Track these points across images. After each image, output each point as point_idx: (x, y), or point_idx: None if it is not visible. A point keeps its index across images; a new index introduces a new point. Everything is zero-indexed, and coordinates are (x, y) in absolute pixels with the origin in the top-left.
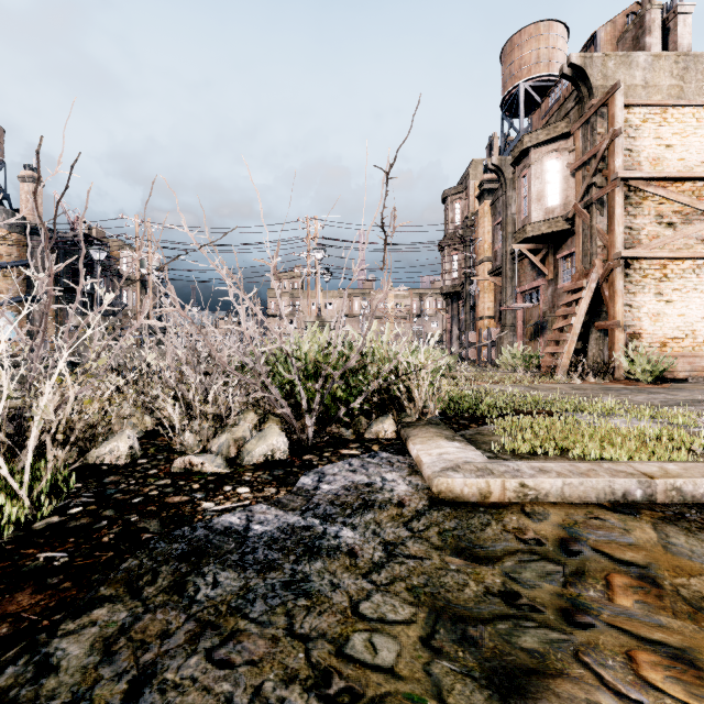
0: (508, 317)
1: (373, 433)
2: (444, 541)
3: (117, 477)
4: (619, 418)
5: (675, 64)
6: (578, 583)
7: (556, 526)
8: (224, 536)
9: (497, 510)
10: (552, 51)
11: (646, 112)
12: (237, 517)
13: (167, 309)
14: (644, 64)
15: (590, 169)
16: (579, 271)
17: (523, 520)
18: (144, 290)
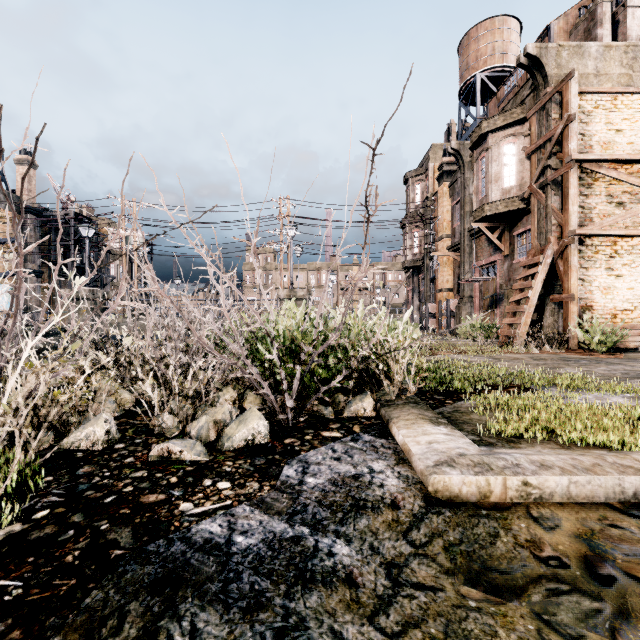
0: (466, 289)
1: (352, 412)
2: (454, 561)
3: (91, 468)
4: (591, 393)
5: (625, 54)
6: (628, 631)
7: (572, 537)
8: (204, 553)
9: (501, 514)
10: (506, 43)
11: (597, 99)
12: (217, 524)
13: (146, 289)
14: (595, 54)
15: (545, 152)
16: (534, 247)
17: (533, 529)
18: (130, 264)
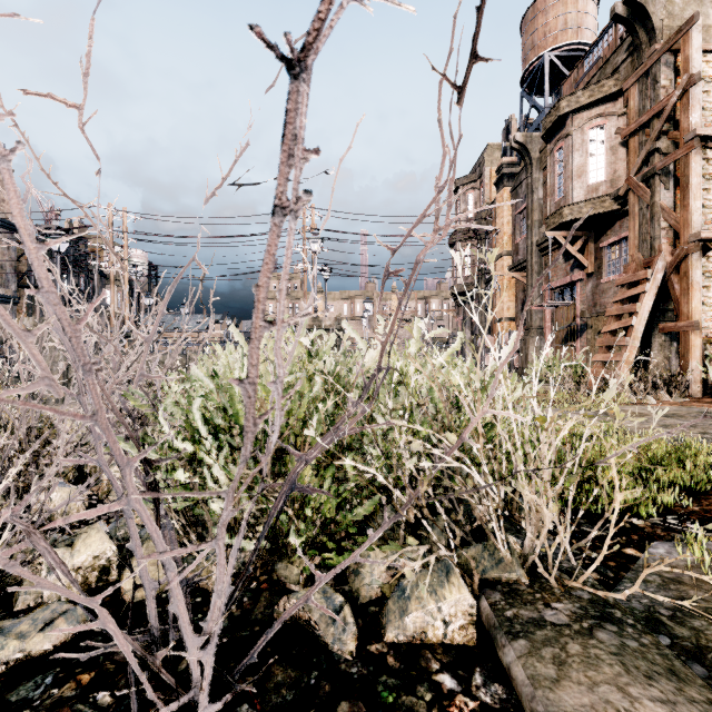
0: (535, 318)
1: (410, 631)
2: None
3: None
4: None
5: None
6: None
7: None
8: None
9: None
10: (582, 15)
11: None
12: None
13: None
14: None
15: (650, 132)
16: (636, 259)
17: None
18: (131, 291)
